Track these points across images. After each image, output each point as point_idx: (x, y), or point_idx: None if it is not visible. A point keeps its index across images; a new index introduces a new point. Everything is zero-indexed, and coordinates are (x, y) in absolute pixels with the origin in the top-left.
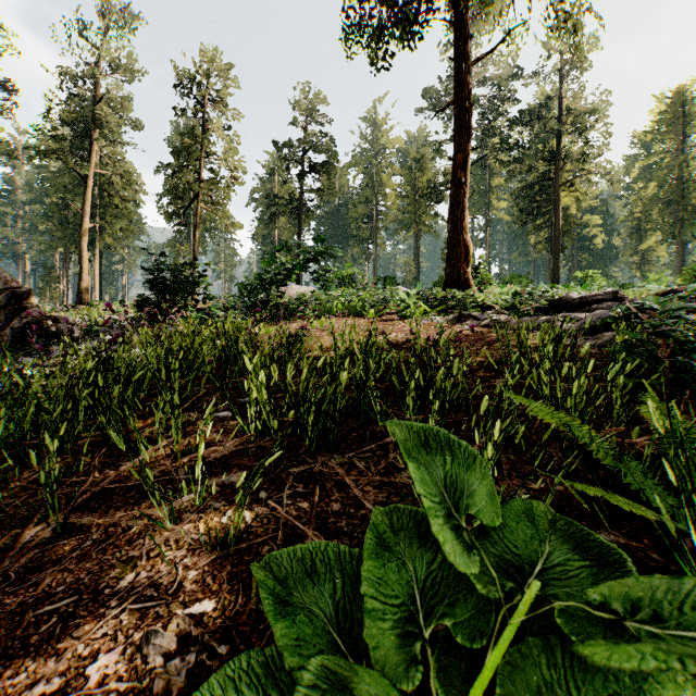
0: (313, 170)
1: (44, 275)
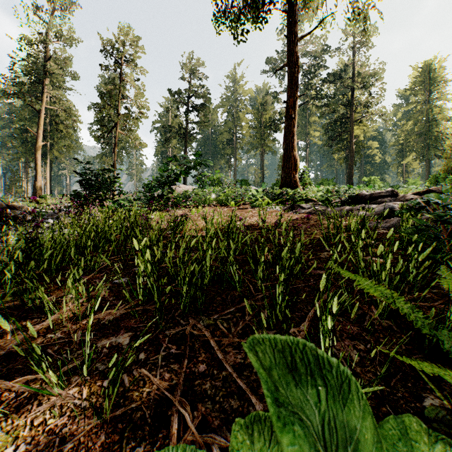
0: (194, 109)
1: (11, 177)
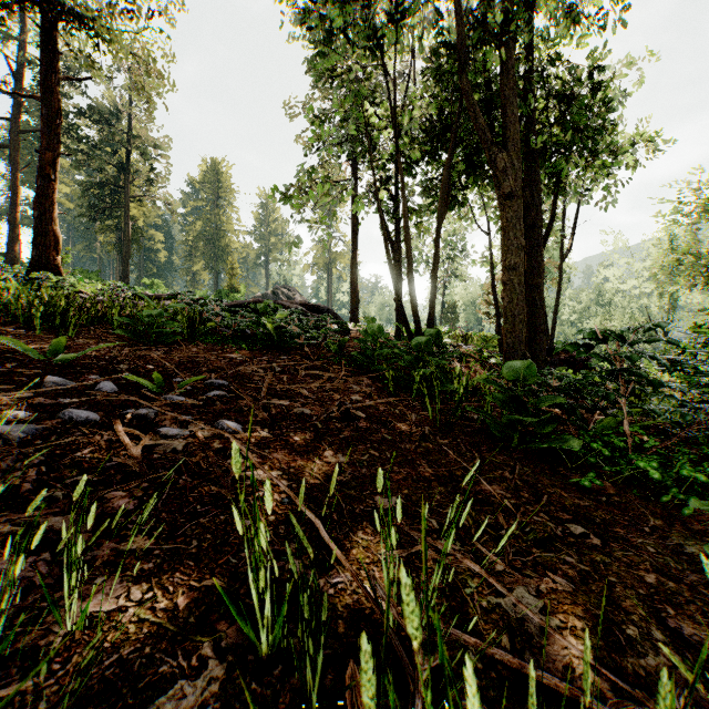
0: None
1: None
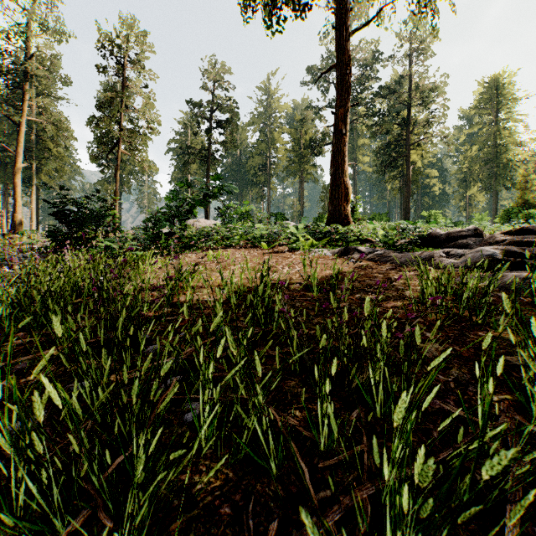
0: (219, 126)
1: None
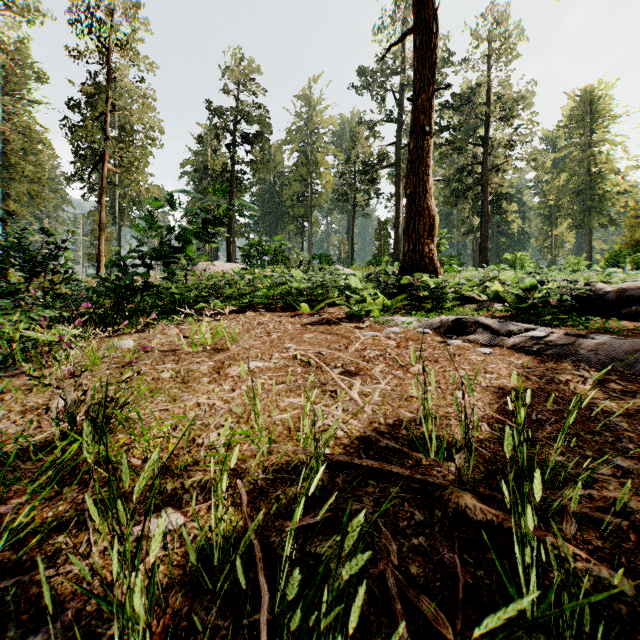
0: (245, 140)
1: None
